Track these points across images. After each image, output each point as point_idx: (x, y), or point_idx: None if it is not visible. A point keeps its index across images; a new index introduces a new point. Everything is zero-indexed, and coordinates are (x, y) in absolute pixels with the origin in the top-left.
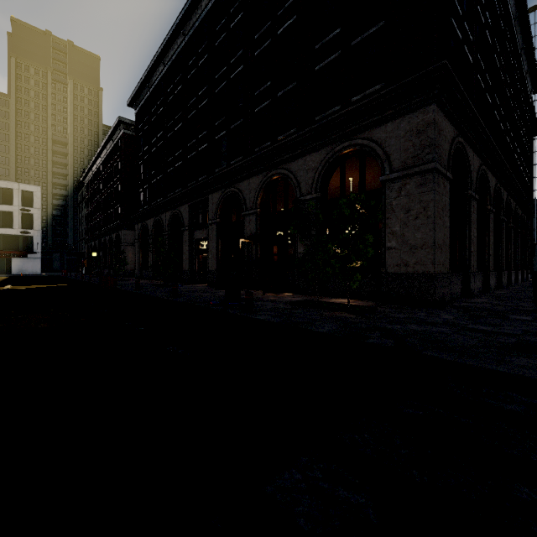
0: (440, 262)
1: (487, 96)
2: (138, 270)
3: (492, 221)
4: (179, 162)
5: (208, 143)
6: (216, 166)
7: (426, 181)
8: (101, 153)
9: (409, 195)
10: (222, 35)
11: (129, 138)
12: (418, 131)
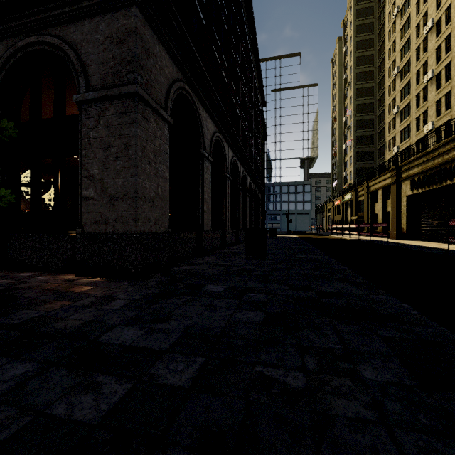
0: (151, 219)
1: (224, 73)
2: None
3: (229, 186)
4: None
5: None
6: None
7: (128, 109)
8: None
9: (108, 126)
10: None
11: None
12: (118, 39)
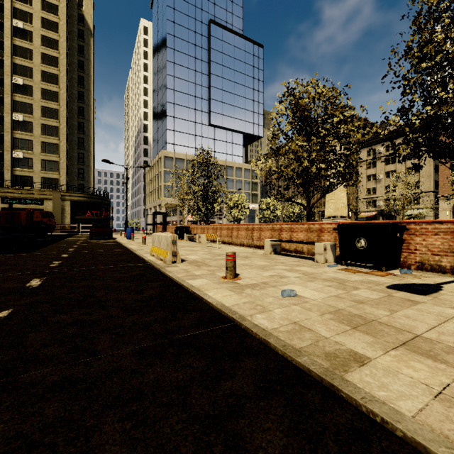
0: None
1: None
2: None
3: None
4: None
5: None
6: None
7: None
8: None
9: None
10: None
11: None
12: None
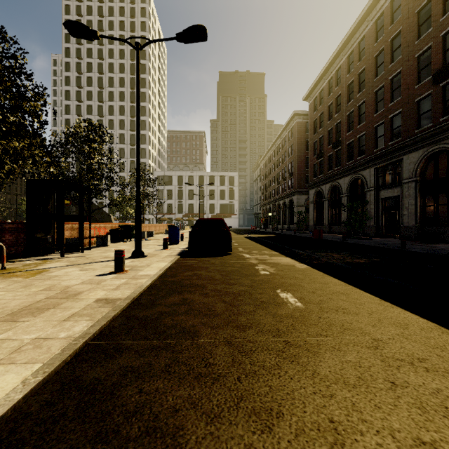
0: None
1: None
2: (311, 225)
3: None
4: (360, 133)
5: (402, 109)
6: (415, 127)
7: None
8: (275, 142)
9: None
10: (425, 0)
11: (300, 125)
12: None
